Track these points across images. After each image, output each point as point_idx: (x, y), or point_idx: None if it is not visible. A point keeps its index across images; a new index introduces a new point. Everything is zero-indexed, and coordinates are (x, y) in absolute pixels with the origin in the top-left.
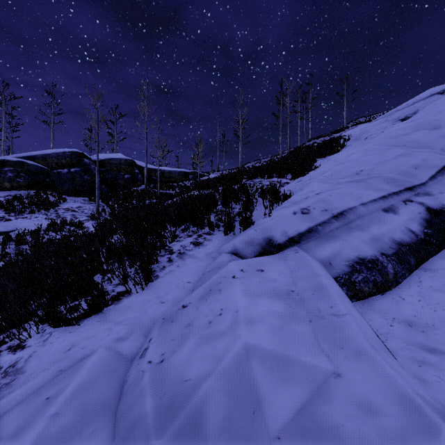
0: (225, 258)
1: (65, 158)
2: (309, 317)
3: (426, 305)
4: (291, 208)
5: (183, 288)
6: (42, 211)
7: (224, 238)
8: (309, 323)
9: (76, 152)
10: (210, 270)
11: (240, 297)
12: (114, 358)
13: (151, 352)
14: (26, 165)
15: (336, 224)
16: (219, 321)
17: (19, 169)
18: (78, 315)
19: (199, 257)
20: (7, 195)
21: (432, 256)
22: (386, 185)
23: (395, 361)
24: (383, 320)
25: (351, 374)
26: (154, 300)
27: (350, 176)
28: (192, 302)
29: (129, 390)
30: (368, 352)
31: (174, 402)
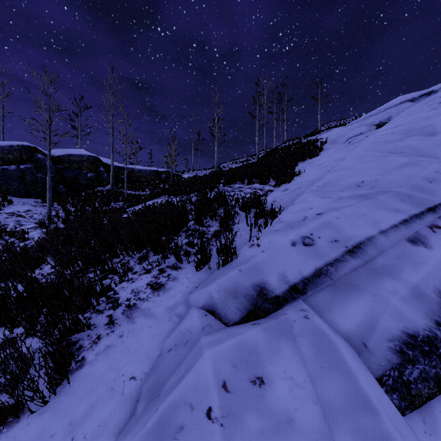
0: (196, 322)
1: (13, 152)
2: None
3: None
4: (288, 236)
5: (120, 397)
6: None
7: (196, 275)
8: None
9: (27, 146)
10: (171, 348)
11: None
12: None
13: None
14: None
15: (352, 263)
16: None
17: None
18: None
19: (157, 315)
20: None
21: None
22: (402, 204)
23: None
24: None
25: None
26: (60, 434)
27: (350, 188)
28: None
29: None
30: None
31: None
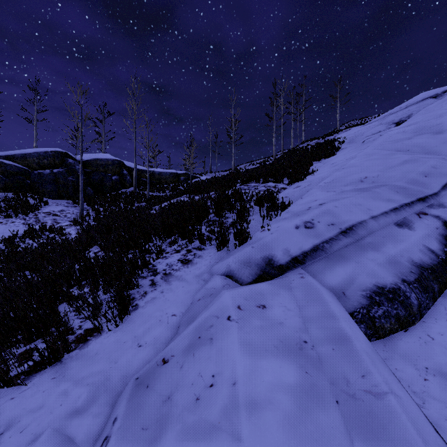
0: (218, 282)
1: (47, 158)
2: (333, 393)
3: None
4: (293, 221)
5: (166, 324)
6: (19, 215)
7: (217, 254)
8: (336, 406)
9: (60, 152)
10: (200, 299)
11: (239, 357)
12: None
13: None
14: (3, 165)
15: (344, 241)
16: (209, 399)
17: None
18: (30, 366)
19: (188, 280)
20: None
21: None
22: (396, 195)
23: None
24: (414, 371)
25: None
26: (130, 341)
27: (354, 183)
28: (176, 356)
29: None
30: None
31: None
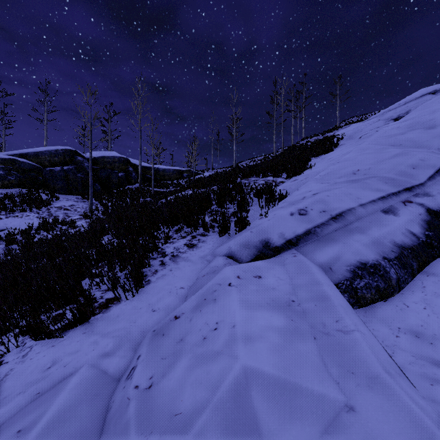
0: (220, 261)
1: (58, 155)
2: (312, 333)
3: (432, 313)
4: (288, 209)
5: (176, 295)
6: (33, 209)
7: (219, 239)
8: (313, 340)
9: (69, 150)
10: (204, 275)
11: (237, 309)
12: (98, 378)
13: (138, 373)
14: (17, 162)
15: (334, 226)
16: (214, 337)
17: (11, 167)
18: (63, 325)
19: (193, 260)
20: None
21: (434, 259)
22: (384, 186)
23: (415, 390)
24: (388, 330)
25: (366, 408)
26: (145, 307)
27: (347, 175)
28: (185, 313)
29: (112, 421)
30: (383, 379)
31: None
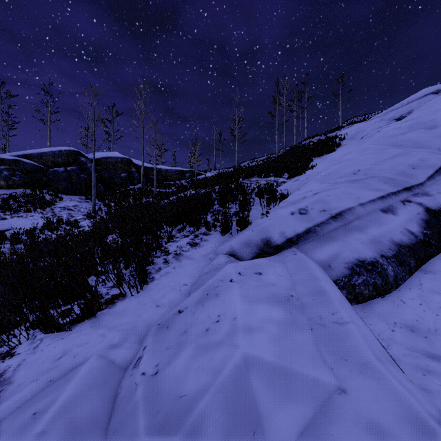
0: (222, 259)
1: (62, 156)
2: (310, 324)
3: (428, 309)
4: (289, 209)
5: (179, 291)
6: (38, 209)
7: (221, 238)
8: (310, 331)
9: (73, 151)
10: (207, 272)
11: (238, 303)
12: (106, 367)
13: (145, 362)
14: (22, 163)
15: (334, 225)
16: (216, 329)
17: (15, 167)
18: (71, 319)
19: (196, 258)
20: (2, 193)
21: (431, 257)
22: (384, 186)
23: (403, 375)
24: (384, 325)
25: (357, 390)
26: (149, 303)
27: (348, 175)
28: (189, 307)
29: (121, 404)
30: (374, 365)
31: (168, 421)
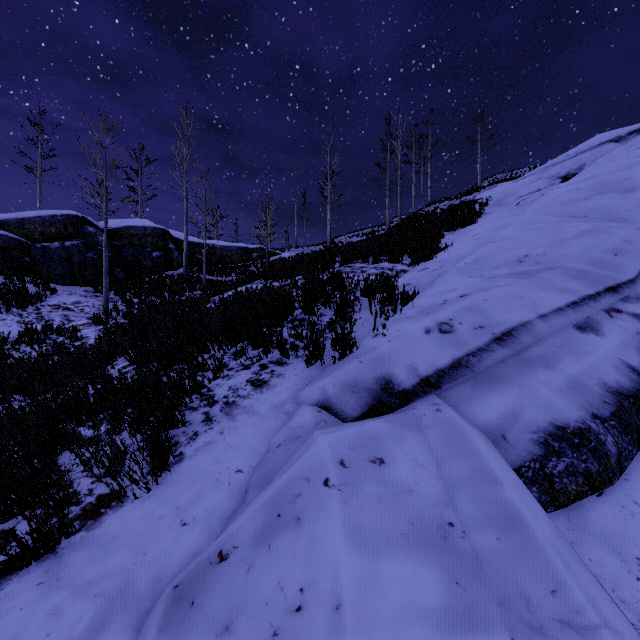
0: (308, 417)
1: (56, 224)
2: (506, 623)
3: None
4: (421, 322)
5: (227, 487)
6: (13, 309)
7: (307, 371)
8: None
9: (74, 216)
10: (280, 444)
11: (344, 555)
12: None
13: None
14: None
15: (500, 354)
16: (296, 636)
17: None
18: (4, 561)
19: (262, 412)
20: None
21: None
22: (573, 283)
23: None
24: (619, 564)
25: None
26: (168, 516)
27: (509, 264)
28: (240, 547)
29: None
30: None
31: None
